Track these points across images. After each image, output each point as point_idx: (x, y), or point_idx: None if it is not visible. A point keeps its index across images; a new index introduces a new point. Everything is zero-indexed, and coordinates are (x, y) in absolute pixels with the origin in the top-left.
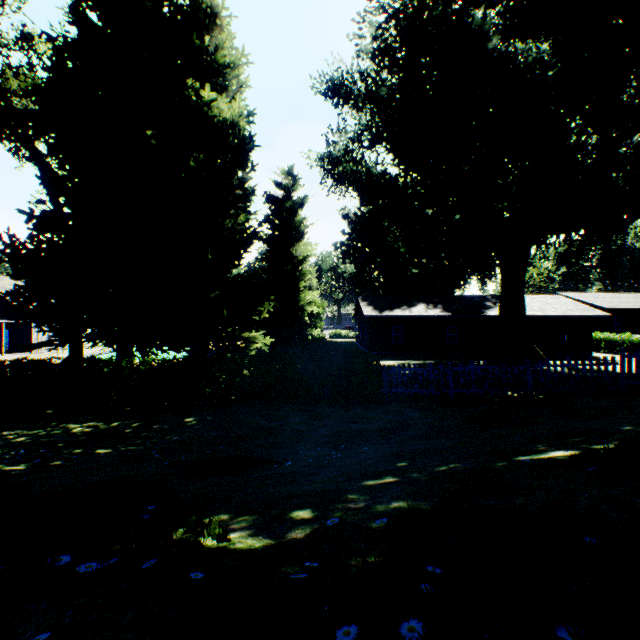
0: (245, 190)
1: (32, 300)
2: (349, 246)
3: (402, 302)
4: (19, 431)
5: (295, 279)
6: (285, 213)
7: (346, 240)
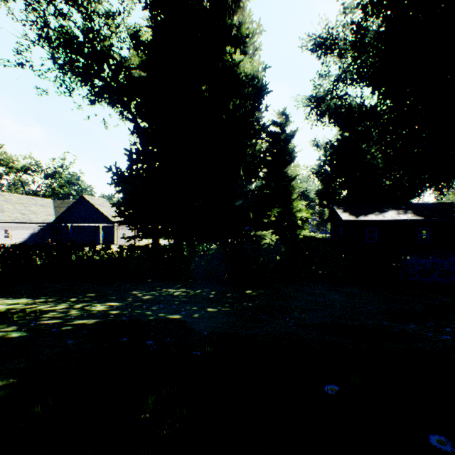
0: (263, 125)
1: (127, 208)
2: (330, 165)
3: (373, 209)
4: (141, 291)
5: (288, 192)
6: (280, 143)
7: (327, 161)
